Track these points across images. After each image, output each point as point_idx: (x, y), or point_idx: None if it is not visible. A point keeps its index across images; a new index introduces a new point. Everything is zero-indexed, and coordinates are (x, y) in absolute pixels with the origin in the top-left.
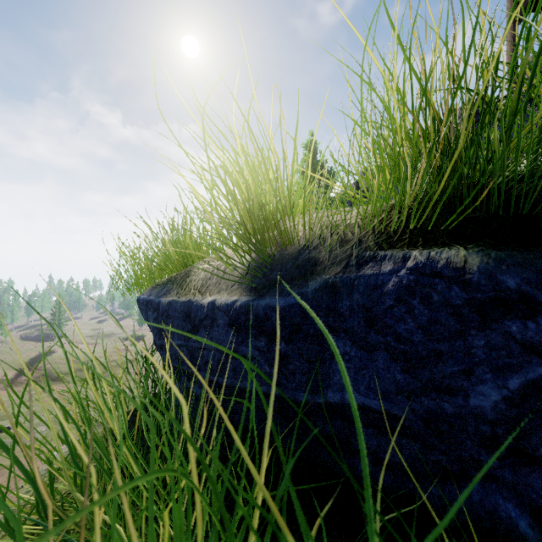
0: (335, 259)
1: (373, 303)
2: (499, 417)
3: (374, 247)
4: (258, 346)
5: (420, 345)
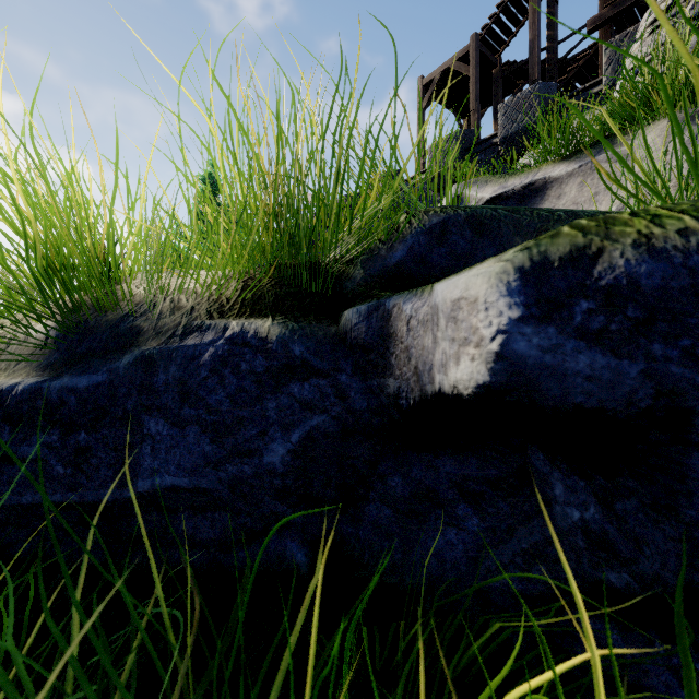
0: (162, 328)
1: (189, 376)
2: (287, 469)
3: (205, 316)
4: (49, 442)
5: (227, 414)
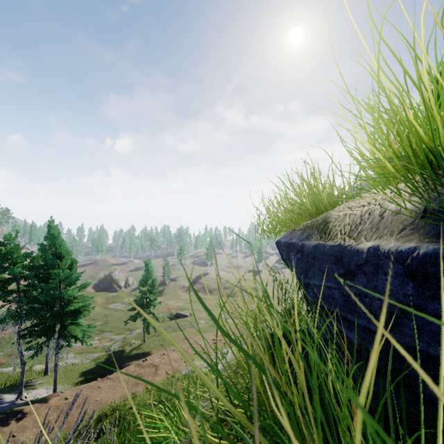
0: None
1: None
2: None
3: None
4: None
5: None
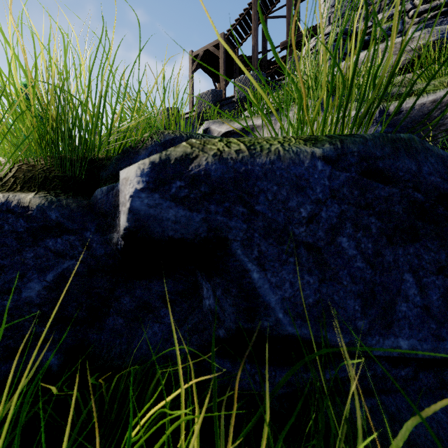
0: None
1: None
2: (44, 300)
3: None
4: None
5: None
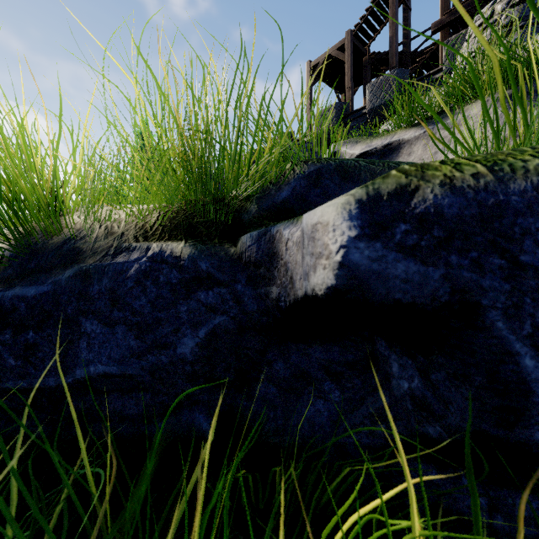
0: (98, 249)
1: (118, 286)
2: (196, 358)
3: (133, 240)
4: (2, 340)
5: (148, 316)
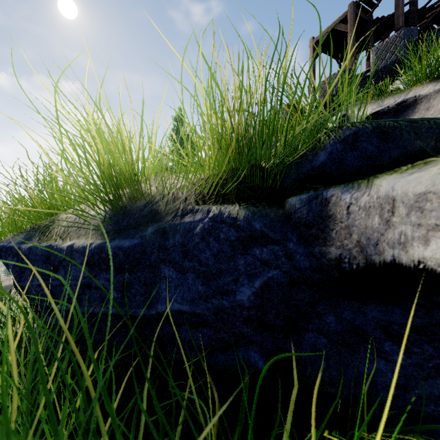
0: (169, 211)
1: (187, 241)
2: (251, 305)
3: (194, 203)
4: (108, 278)
5: (212, 267)
